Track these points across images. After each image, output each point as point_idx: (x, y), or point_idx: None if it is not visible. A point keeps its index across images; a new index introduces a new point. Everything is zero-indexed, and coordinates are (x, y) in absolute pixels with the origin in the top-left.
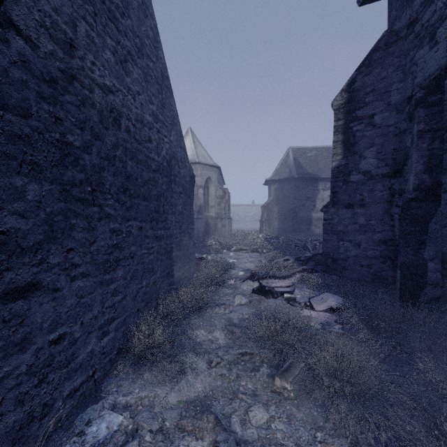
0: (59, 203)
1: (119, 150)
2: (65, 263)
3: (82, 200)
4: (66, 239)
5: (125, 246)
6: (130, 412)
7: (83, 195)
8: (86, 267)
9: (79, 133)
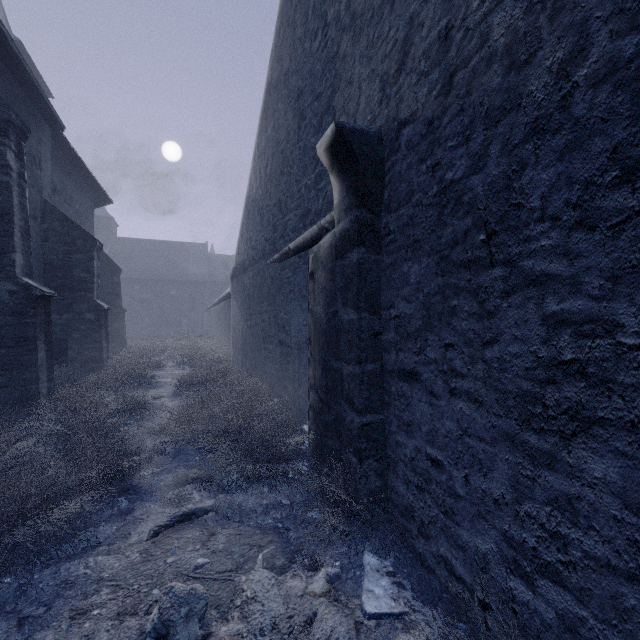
0: (436, 279)
1: (592, 53)
2: (443, 363)
3: (469, 263)
4: (444, 329)
5: (638, 382)
6: (375, 634)
7: (470, 255)
8: (477, 385)
9: (463, 151)
